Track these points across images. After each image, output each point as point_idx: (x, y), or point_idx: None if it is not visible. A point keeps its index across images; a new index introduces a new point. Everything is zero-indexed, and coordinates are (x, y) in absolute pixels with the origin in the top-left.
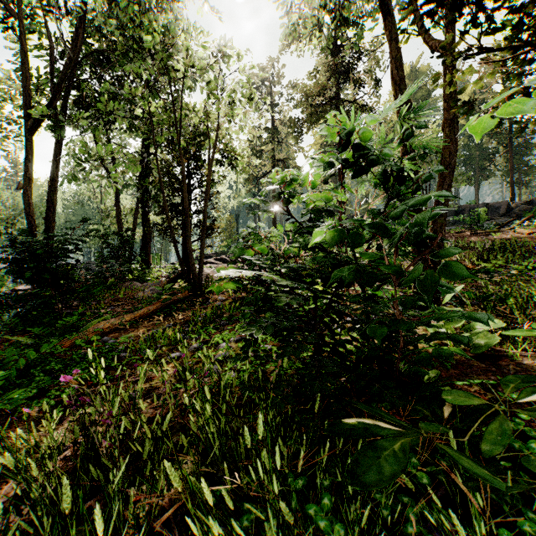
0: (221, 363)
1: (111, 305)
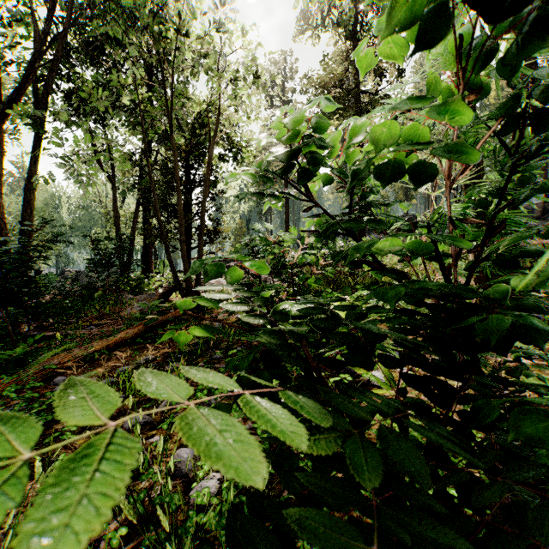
0: None
1: (91, 324)
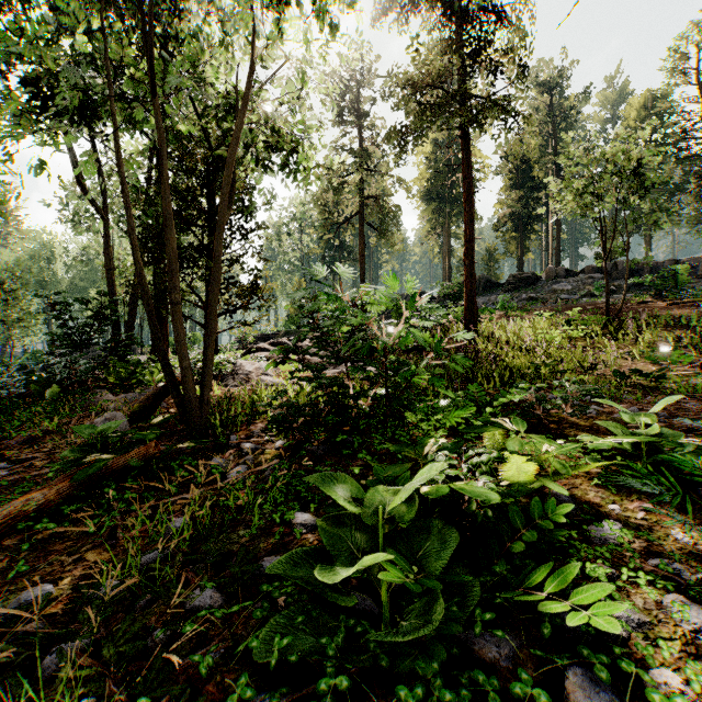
0: None
1: (7, 457)
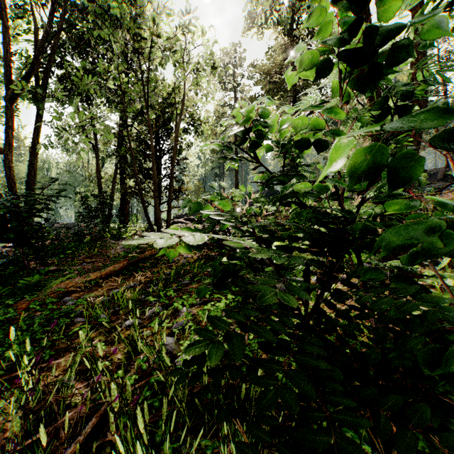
0: (179, 336)
1: (84, 262)
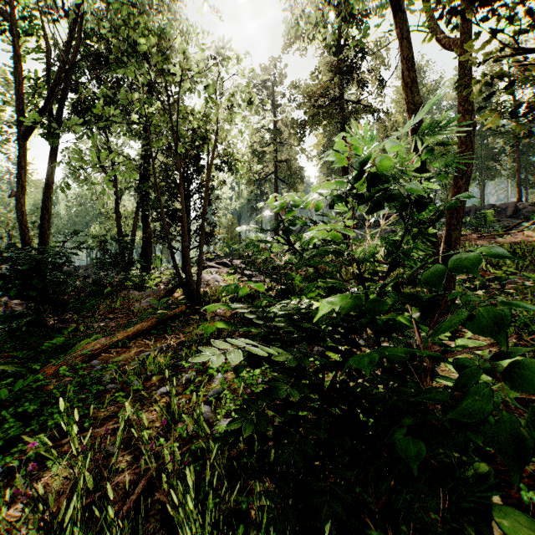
0: (215, 404)
1: (106, 317)
